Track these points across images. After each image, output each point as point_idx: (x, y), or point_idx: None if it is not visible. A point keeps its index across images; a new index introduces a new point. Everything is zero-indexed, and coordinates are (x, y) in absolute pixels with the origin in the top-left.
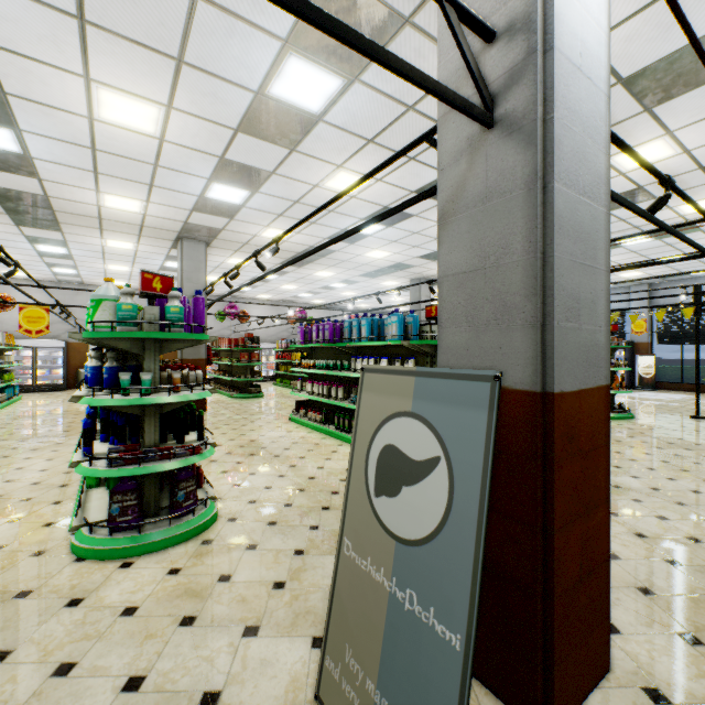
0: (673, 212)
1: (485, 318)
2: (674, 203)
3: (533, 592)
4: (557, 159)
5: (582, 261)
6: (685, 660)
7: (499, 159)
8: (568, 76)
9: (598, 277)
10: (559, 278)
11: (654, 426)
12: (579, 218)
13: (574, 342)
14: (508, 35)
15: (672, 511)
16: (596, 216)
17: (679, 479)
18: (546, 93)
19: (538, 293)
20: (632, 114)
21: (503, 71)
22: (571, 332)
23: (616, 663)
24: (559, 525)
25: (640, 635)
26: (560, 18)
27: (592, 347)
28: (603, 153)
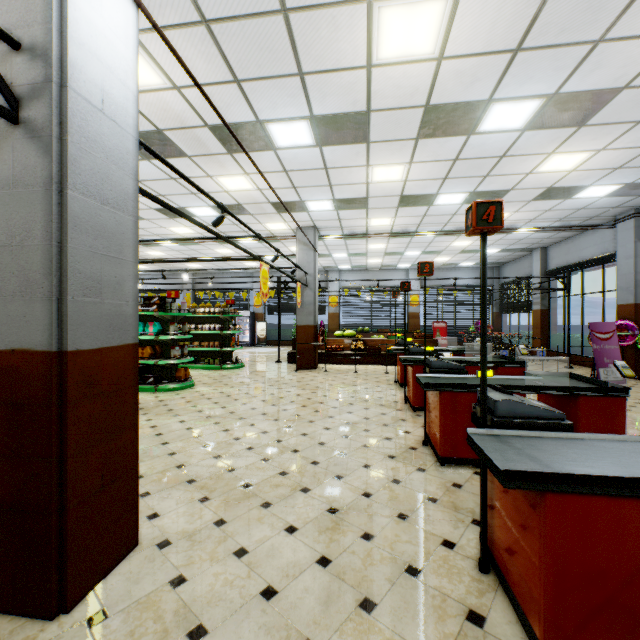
0: (264, 226)
1: (12, 290)
2: (263, 221)
3: (50, 510)
4: (73, 173)
5: (105, 253)
6: (194, 513)
7: (24, 155)
8: (88, 113)
9: (126, 266)
10: (75, 263)
11: (254, 371)
12: (103, 221)
13: (95, 312)
14: (31, 54)
15: (235, 424)
16: (123, 222)
17: (249, 403)
18: (64, 118)
19: (54, 273)
20: (222, 152)
21: (28, 82)
22: (91, 305)
23: (147, 537)
24: (75, 452)
25: (174, 511)
26: (76, 66)
27: (118, 316)
28: (131, 178)
